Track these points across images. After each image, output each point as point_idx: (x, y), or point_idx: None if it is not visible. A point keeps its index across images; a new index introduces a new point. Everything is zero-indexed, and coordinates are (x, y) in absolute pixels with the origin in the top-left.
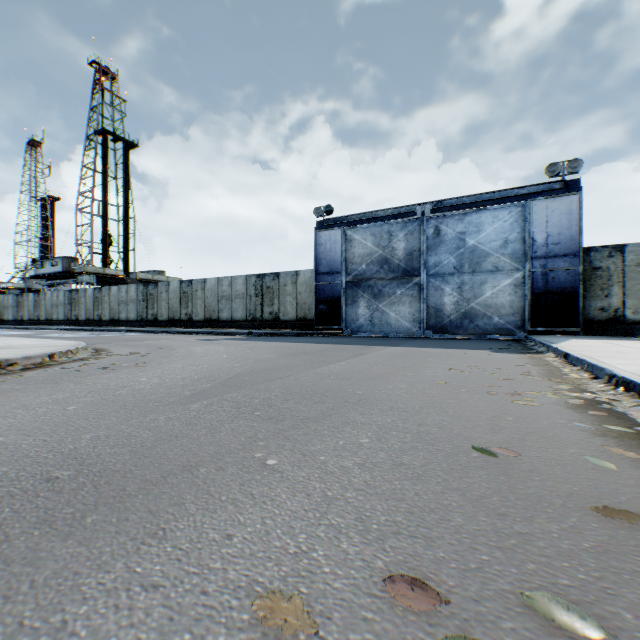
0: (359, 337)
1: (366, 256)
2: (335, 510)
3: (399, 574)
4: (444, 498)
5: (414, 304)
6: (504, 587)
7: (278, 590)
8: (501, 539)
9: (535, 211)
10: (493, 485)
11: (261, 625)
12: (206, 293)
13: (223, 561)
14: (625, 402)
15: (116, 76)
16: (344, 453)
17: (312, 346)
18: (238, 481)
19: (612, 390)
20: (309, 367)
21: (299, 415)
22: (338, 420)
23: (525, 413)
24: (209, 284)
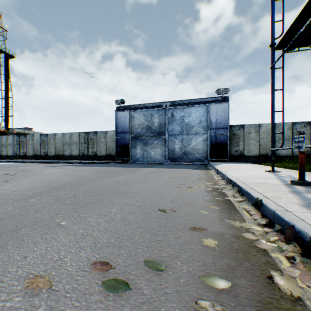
0: (136, 163)
1: (140, 125)
2: (84, 240)
3: (99, 261)
4: (136, 230)
5: (162, 148)
6: (140, 260)
7: (40, 275)
8: (149, 243)
9: (212, 109)
10: (159, 223)
11: (26, 289)
12: (56, 141)
13: (18, 267)
14: (228, 188)
15: (0, 15)
16: (101, 216)
17: (111, 168)
18: (41, 233)
19: (226, 184)
20: (104, 178)
21: (88, 201)
22: (106, 202)
23: (189, 194)
24: (58, 136)
